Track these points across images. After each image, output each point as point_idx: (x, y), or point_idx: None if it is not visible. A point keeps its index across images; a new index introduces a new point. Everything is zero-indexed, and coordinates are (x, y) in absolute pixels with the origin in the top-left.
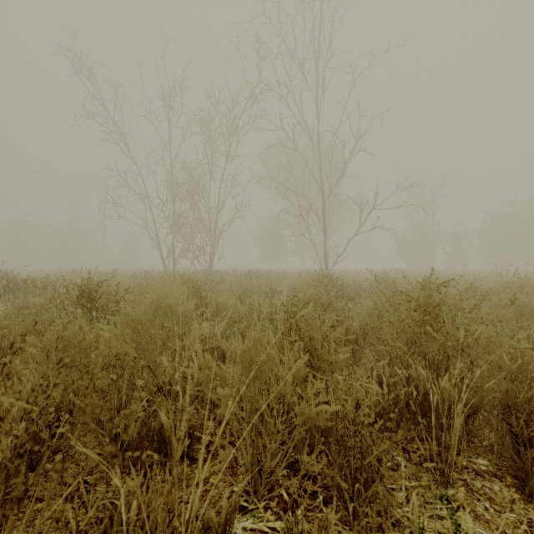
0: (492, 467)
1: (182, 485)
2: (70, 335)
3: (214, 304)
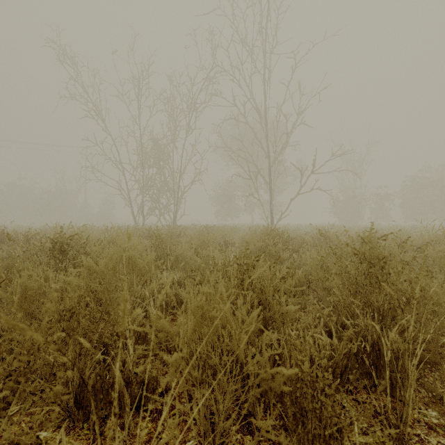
0: (444, 420)
1: (134, 442)
2: (38, 285)
3: (175, 255)
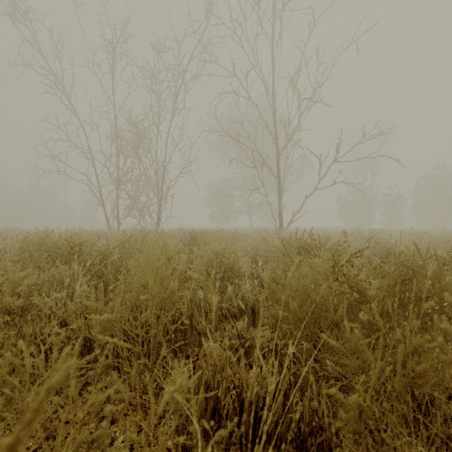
0: None
1: None
2: None
3: None
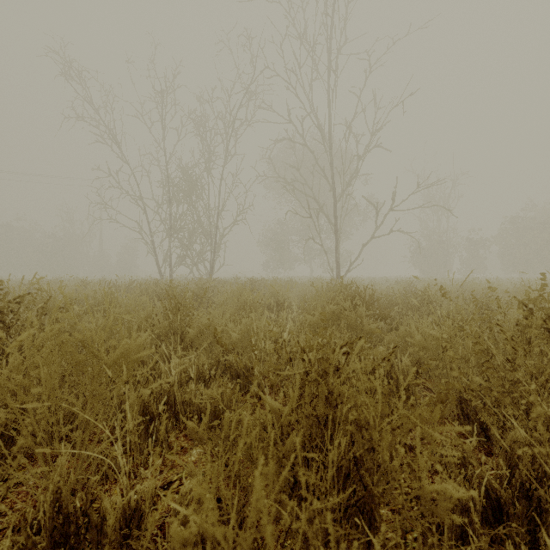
0: None
1: None
2: None
3: (197, 327)
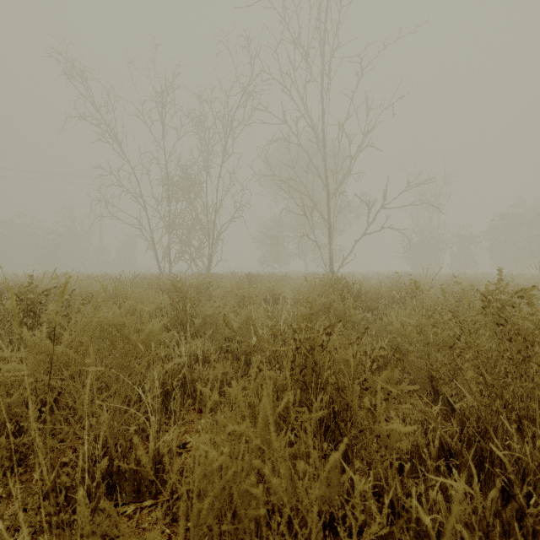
0: None
1: None
2: None
3: (201, 317)
